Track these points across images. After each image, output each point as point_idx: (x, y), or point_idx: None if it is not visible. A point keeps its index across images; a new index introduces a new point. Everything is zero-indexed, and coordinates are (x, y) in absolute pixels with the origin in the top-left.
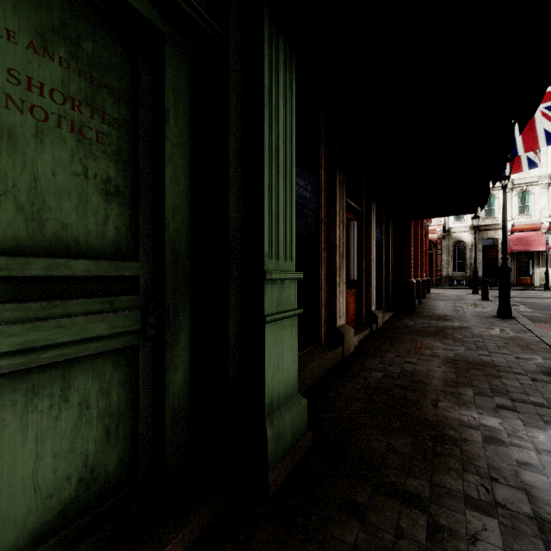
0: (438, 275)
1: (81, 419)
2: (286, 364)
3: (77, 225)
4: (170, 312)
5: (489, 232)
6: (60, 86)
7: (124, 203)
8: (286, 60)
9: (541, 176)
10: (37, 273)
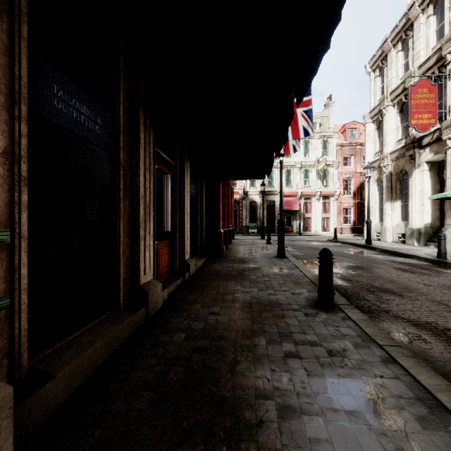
0: (240, 226)
1: None
2: None
3: None
4: None
5: (270, 196)
6: None
7: None
8: None
9: (297, 162)
10: None
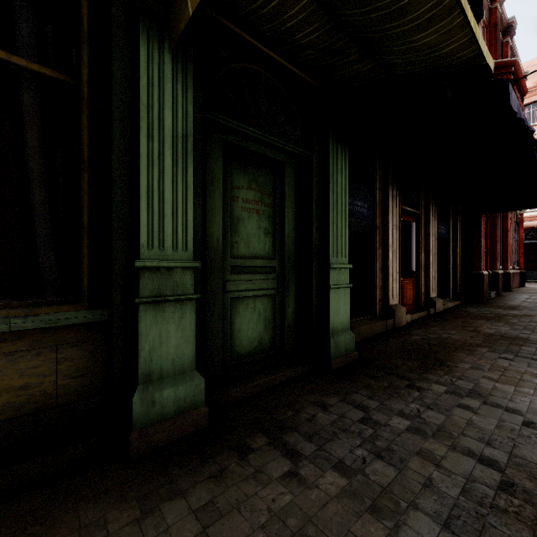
0: None
1: (258, 319)
2: (342, 312)
3: (257, 247)
4: (287, 282)
5: None
6: (253, 198)
7: (270, 236)
8: (342, 153)
9: None
10: (249, 265)
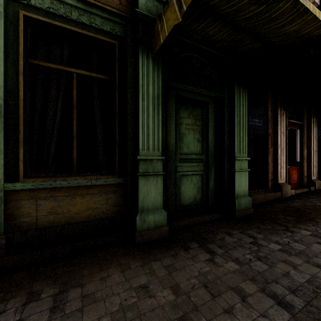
0: None
1: (194, 186)
2: (243, 185)
3: (193, 148)
4: (210, 167)
5: None
6: (191, 123)
7: (200, 142)
8: (243, 93)
9: None
10: (188, 158)
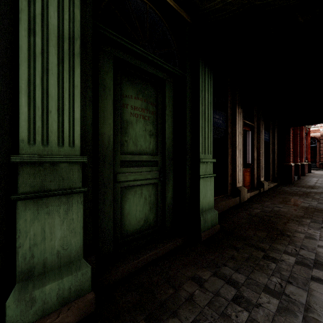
0: (321, 161)
1: (144, 202)
2: (208, 195)
3: (144, 145)
4: (167, 173)
5: None
6: (140, 106)
7: (154, 137)
8: (208, 75)
9: None
10: (136, 159)
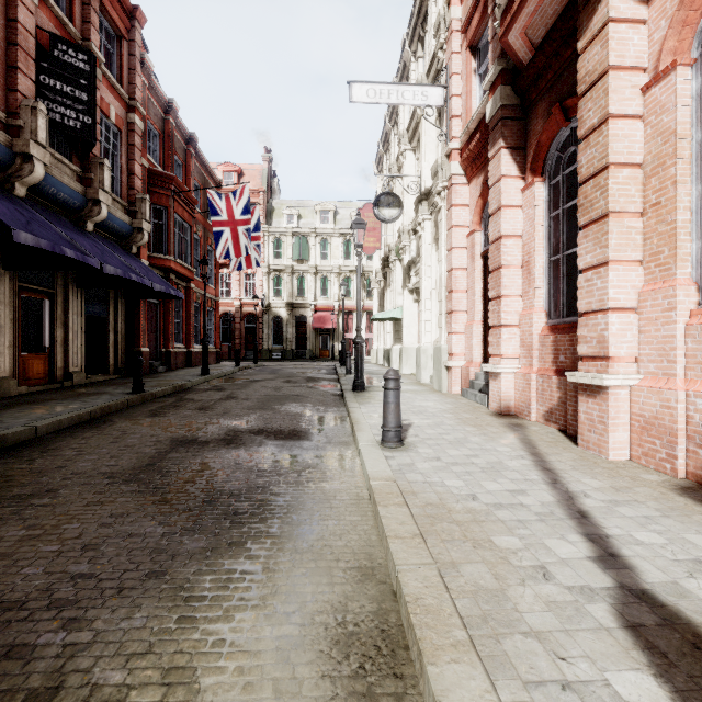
0: (260, 349)
1: None
2: None
3: None
4: None
5: (301, 310)
6: None
7: None
8: None
9: (335, 267)
10: None
